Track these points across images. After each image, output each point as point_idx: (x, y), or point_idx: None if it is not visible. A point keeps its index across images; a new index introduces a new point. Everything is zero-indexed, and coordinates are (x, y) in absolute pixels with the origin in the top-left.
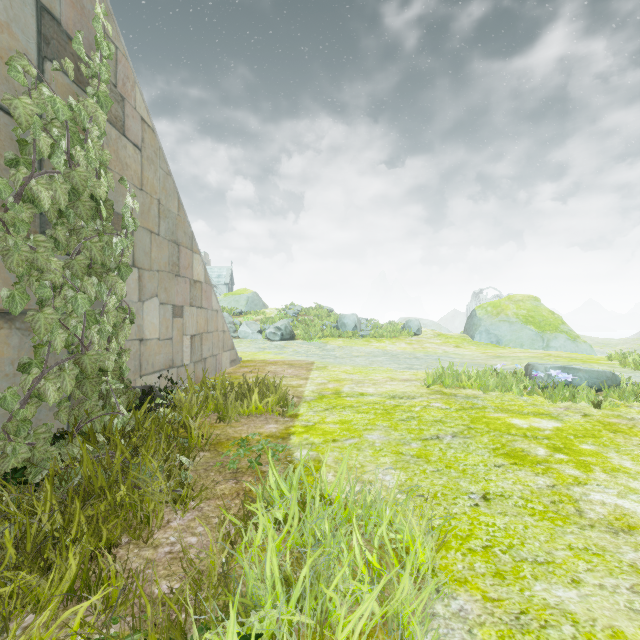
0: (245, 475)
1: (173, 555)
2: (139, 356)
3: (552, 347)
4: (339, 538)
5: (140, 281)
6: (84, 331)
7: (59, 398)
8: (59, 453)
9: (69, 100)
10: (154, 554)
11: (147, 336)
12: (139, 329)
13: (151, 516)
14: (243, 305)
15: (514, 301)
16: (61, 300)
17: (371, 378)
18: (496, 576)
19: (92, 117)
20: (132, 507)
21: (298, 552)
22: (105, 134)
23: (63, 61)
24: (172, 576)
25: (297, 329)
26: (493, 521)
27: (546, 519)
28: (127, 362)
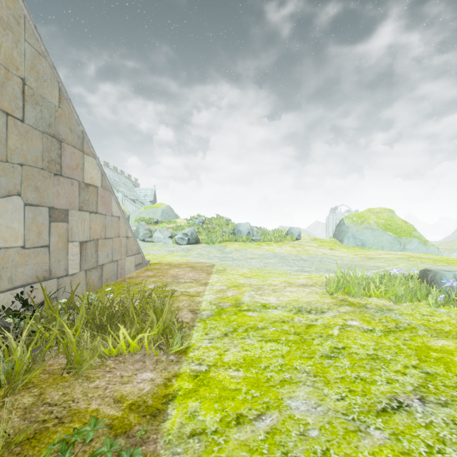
0: None
1: None
2: None
3: (408, 249)
4: None
5: None
6: None
7: None
8: None
9: None
10: None
11: None
12: None
13: None
14: (159, 216)
15: (374, 212)
16: None
17: (269, 283)
18: None
19: None
20: None
21: None
22: None
23: None
24: None
25: (202, 235)
26: None
27: None
28: None
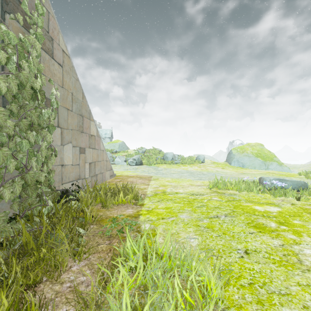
0: (114, 239)
1: (71, 288)
2: (61, 173)
3: (270, 168)
4: (166, 280)
5: (62, 135)
6: (27, 160)
7: (13, 197)
8: (11, 228)
9: (19, 35)
10: (60, 288)
11: (65, 163)
12: (61, 159)
13: (59, 265)
14: (117, 148)
15: (251, 146)
16: (13, 143)
17: (181, 184)
18: (258, 303)
19: (32, 45)
20: (49, 259)
21: (143, 287)
22: (40, 55)
23: (16, 14)
24: (69, 302)
25: (144, 160)
26: (252, 267)
27: (282, 266)
28: (54, 177)
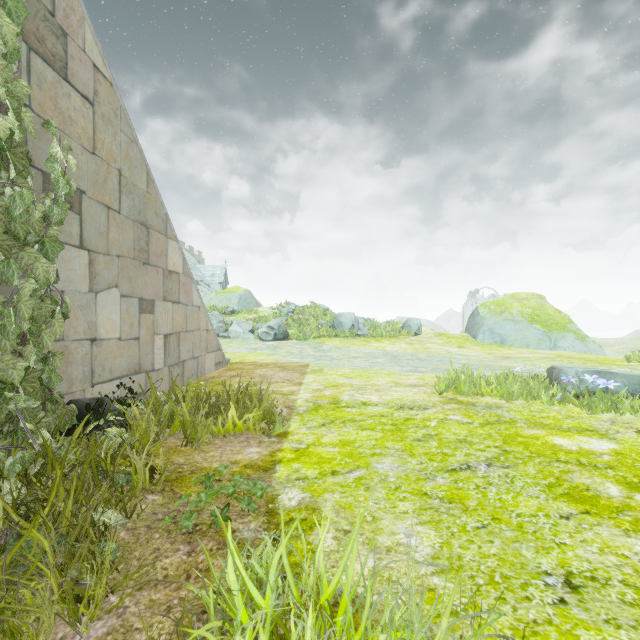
0: (204, 538)
1: None
2: (90, 360)
3: (560, 347)
4: None
5: (92, 267)
6: None
7: None
8: None
9: None
10: None
11: (102, 335)
12: (90, 326)
13: None
14: (235, 303)
15: (518, 299)
16: None
17: (373, 383)
18: None
19: None
20: None
21: None
22: (18, 56)
23: None
24: None
25: (291, 328)
26: None
27: None
28: (71, 368)
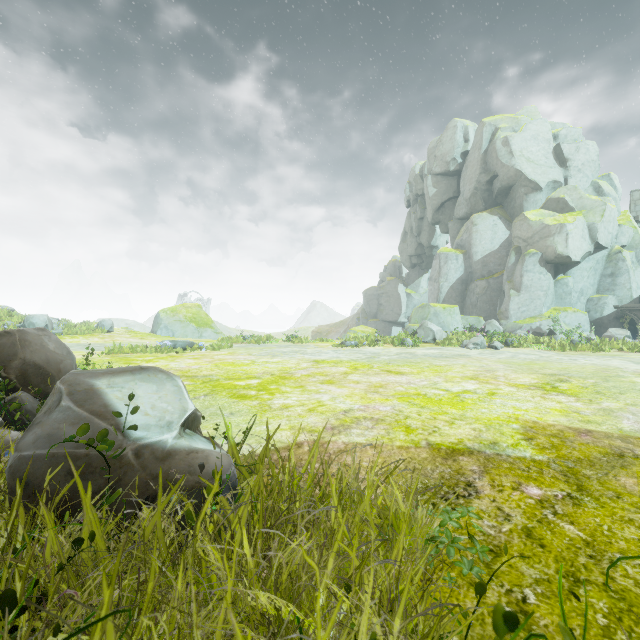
0: None
1: None
2: None
3: (204, 336)
4: None
5: None
6: None
7: None
8: None
9: None
10: None
11: None
12: None
13: None
14: None
15: (186, 307)
16: None
17: None
18: None
19: None
20: None
21: None
22: None
23: None
24: None
25: None
26: None
27: None
28: None
